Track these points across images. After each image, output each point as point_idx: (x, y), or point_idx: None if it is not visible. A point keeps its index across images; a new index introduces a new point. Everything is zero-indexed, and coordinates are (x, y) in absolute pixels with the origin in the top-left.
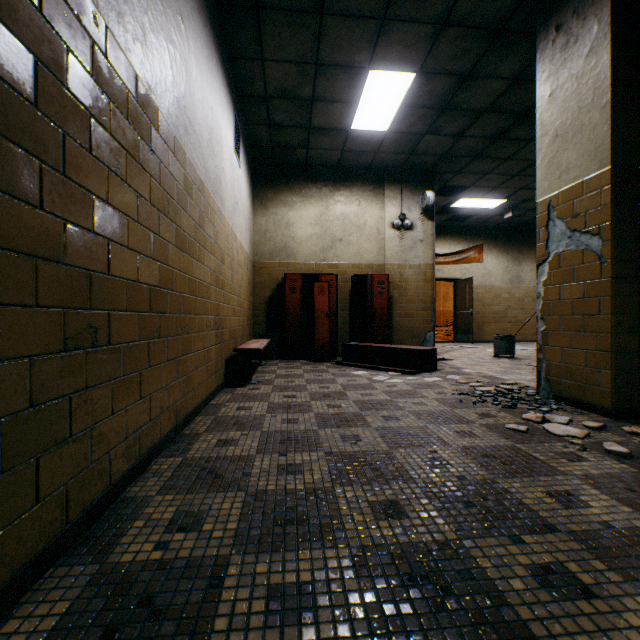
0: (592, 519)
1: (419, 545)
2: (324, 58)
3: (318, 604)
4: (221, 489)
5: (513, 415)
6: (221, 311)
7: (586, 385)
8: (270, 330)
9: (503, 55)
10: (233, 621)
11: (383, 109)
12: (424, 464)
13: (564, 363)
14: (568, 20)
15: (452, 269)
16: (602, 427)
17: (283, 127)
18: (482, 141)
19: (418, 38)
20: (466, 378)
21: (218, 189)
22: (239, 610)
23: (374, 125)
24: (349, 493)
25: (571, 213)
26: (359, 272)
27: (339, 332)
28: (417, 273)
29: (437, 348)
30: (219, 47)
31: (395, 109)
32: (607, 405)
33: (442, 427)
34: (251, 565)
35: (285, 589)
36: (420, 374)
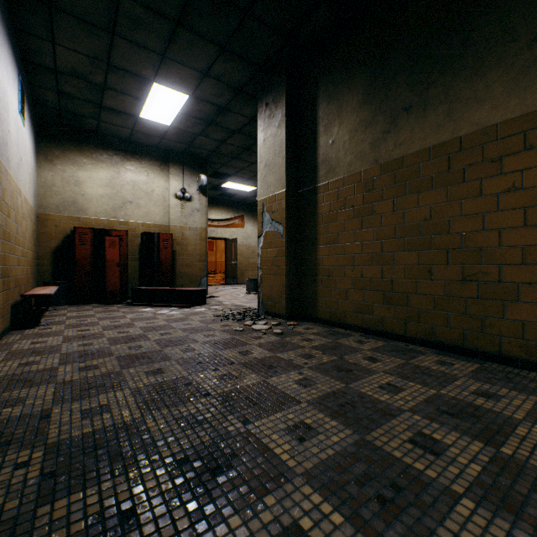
0: (252, 357)
1: (169, 380)
2: (115, 62)
3: (112, 408)
4: (34, 386)
5: (241, 324)
6: (8, 261)
7: (277, 304)
8: (58, 278)
9: (244, 104)
10: (62, 424)
11: (166, 111)
12: (181, 352)
13: (269, 293)
14: (271, 103)
15: (224, 231)
16: (279, 324)
17: (74, 98)
18: (237, 149)
19: (189, 76)
20: (223, 307)
21: (5, 151)
22: (65, 420)
23: (160, 119)
24: (132, 370)
25: (272, 210)
26: (148, 230)
27: (130, 279)
28: (195, 234)
29: (212, 289)
30: (6, 22)
31: (176, 113)
32: (285, 313)
33: (198, 334)
34: (68, 407)
35: (92, 409)
36: (194, 307)
